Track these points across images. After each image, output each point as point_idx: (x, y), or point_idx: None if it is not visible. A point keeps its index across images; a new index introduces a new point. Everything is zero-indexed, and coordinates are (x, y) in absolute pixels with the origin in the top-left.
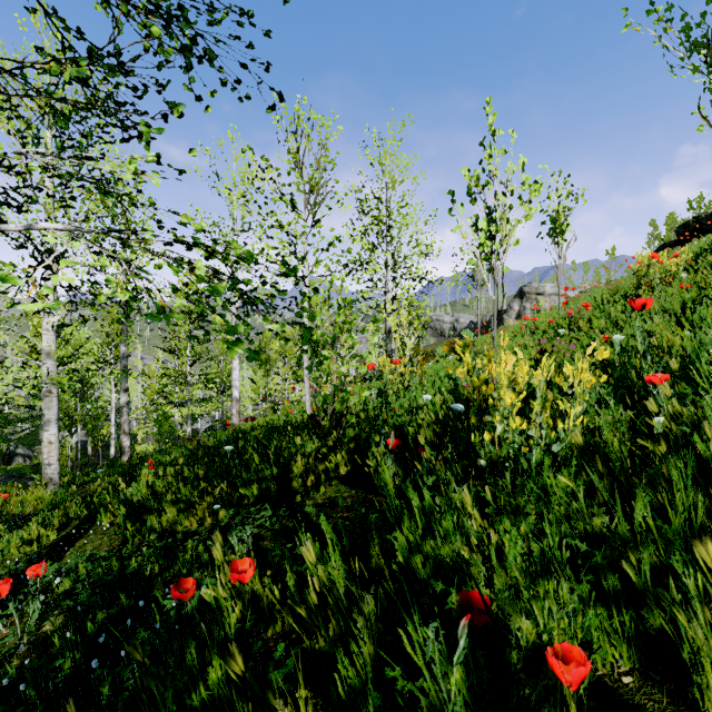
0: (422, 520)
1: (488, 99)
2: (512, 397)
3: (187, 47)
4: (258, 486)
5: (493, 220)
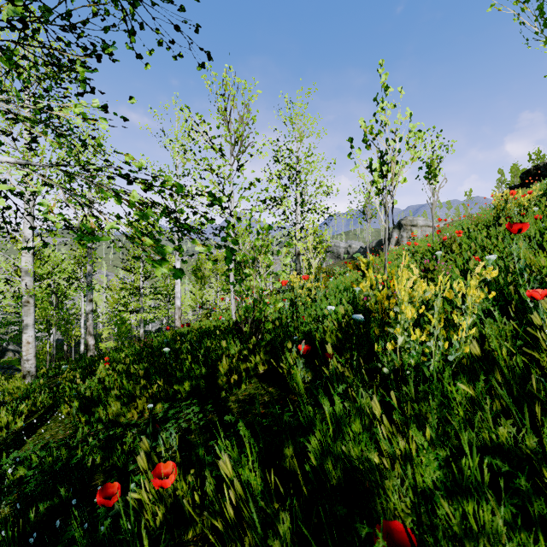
0: (332, 425)
1: (381, 61)
2: (412, 311)
3: None
4: (189, 383)
5: (384, 162)
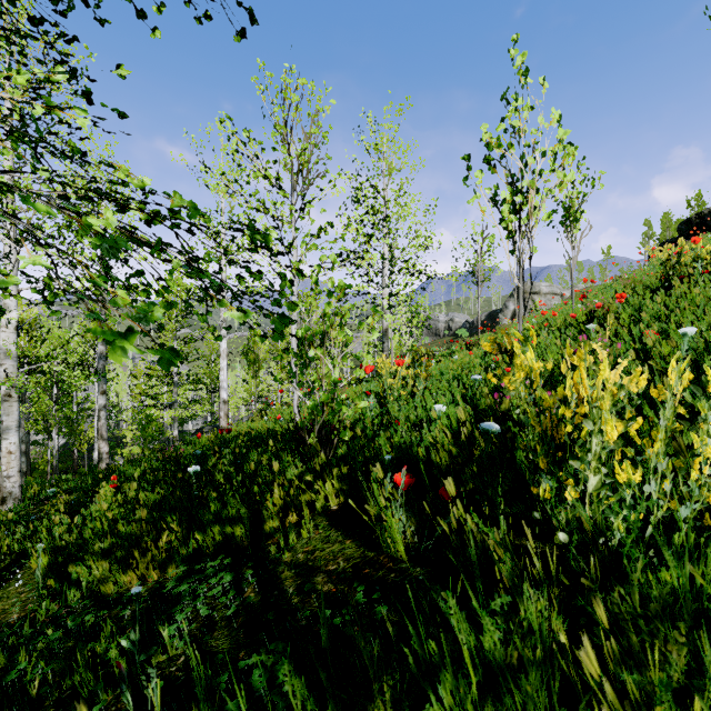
0: (475, 668)
1: (515, 36)
2: (619, 429)
3: None
4: (221, 529)
5: (518, 190)
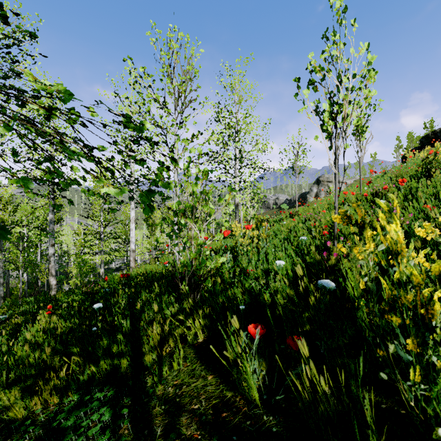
0: None
1: None
2: None
3: None
4: (109, 361)
5: (334, 103)
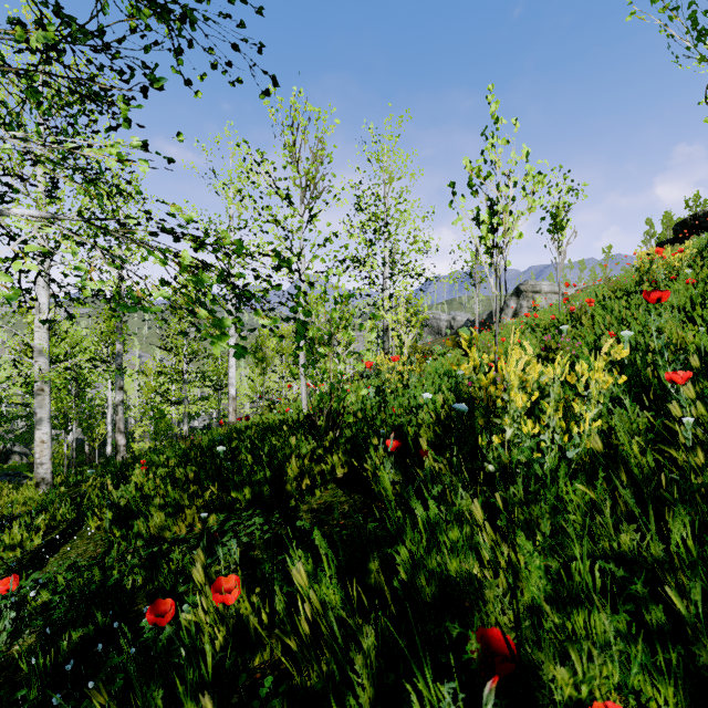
0: (426, 533)
1: (491, 86)
2: (524, 397)
3: (166, 9)
4: (251, 490)
5: (495, 213)
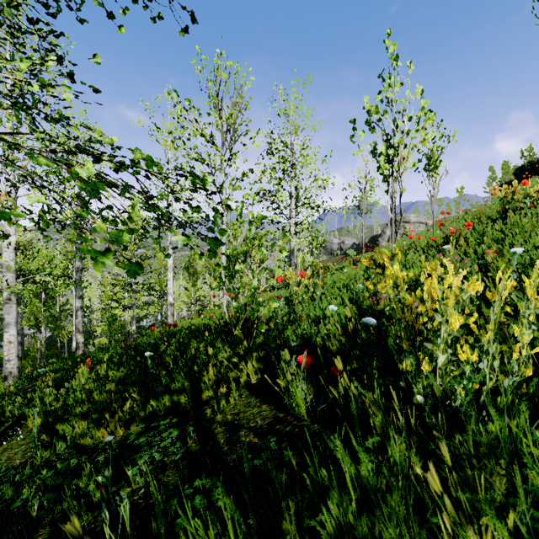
0: (354, 491)
1: (389, 31)
2: (460, 321)
3: None
4: (170, 397)
5: (391, 145)
